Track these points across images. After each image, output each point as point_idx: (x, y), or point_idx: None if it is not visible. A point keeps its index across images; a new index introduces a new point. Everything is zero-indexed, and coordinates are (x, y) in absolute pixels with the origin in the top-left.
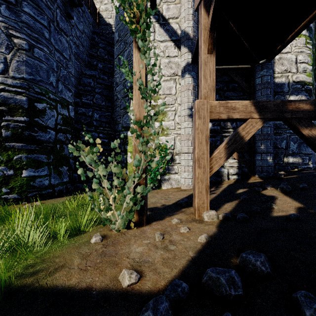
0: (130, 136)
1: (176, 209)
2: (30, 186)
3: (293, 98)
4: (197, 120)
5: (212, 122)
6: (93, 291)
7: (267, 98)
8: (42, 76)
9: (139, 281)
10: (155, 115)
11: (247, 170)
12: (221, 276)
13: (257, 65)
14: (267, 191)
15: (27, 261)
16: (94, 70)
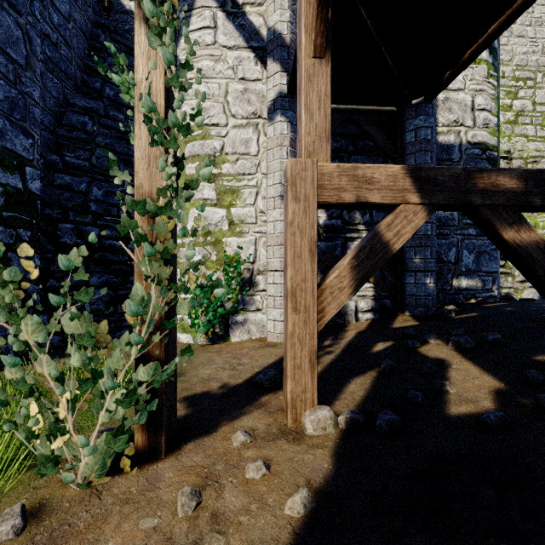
0: None
1: (249, 398)
2: None
3: None
4: (291, 203)
5: (327, 212)
6: None
7: None
8: None
9: None
10: (189, 188)
11: (391, 303)
12: None
13: (409, 108)
14: (429, 348)
15: None
16: (96, 99)
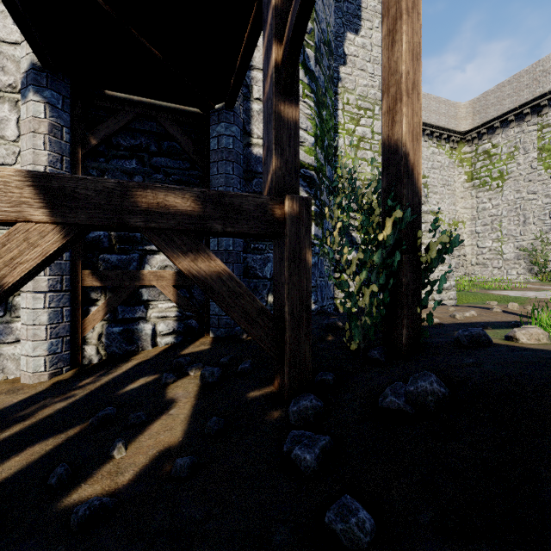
0: None
1: None
2: None
3: None
4: None
5: None
6: None
7: (227, 182)
8: None
9: None
10: None
11: (197, 323)
12: None
13: (213, 113)
14: (180, 384)
15: None
16: None
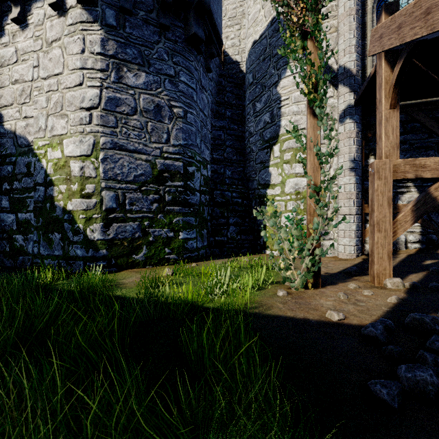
0: (270, 195)
1: (346, 277)
2: (185, 248)
3: None
4: (377, 181)
5: None
6: (311, 320)
7: None
8: (192, 139)
9: (345, 319)
10: (332, 179)
11: (436, 237)
12: (425, 317)
13: None
14: None
15: (240, 301)
16: (222, 119)
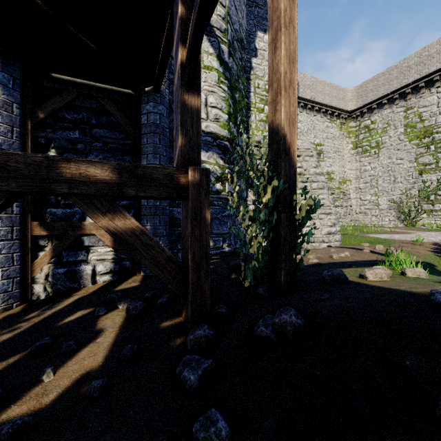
0: None
1: None
2: None
3: (202, 154)
4: None
5: None
6: None
7: (155, 150)
8: None
9: None
10: None
11: (130, 264)
12: None
13: (143, 94)
14: (110, 316)
15: None
16: None
